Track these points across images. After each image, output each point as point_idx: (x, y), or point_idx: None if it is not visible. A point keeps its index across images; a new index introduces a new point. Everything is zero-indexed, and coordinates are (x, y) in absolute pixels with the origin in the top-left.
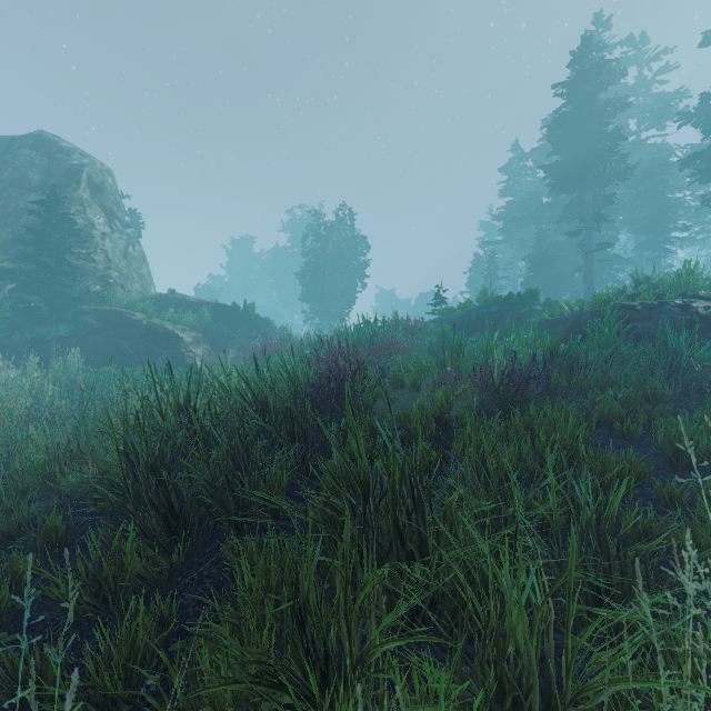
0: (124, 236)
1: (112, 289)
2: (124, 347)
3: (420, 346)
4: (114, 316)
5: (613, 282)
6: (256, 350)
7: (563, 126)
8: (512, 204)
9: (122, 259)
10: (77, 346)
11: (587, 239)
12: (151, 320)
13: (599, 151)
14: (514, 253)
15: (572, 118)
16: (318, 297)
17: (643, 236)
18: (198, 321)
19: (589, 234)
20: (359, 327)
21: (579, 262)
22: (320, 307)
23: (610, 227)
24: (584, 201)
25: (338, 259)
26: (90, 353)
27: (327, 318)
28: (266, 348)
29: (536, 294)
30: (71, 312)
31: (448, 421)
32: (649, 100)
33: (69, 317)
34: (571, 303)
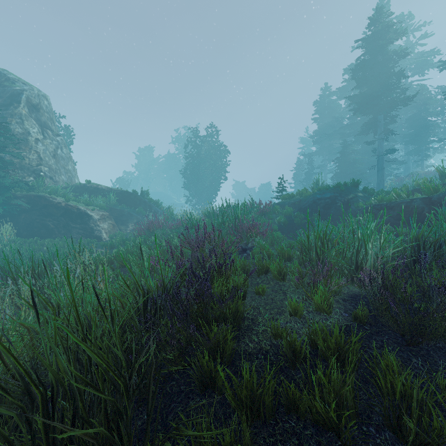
0: (55, 141)
1: (40, 179)
2: (47, 222)
3: (271, 224)
4: (40, 199)
5: (417, 175)
6: (145, 225)
7: (364, 68)
8: (323, 125)
9: (52, 158)
10: (9, 222)
11: (379, 146)
12: (68, 202)
13: (388, 86)
14: (324, 158)
15: (369, 63)
16: (194, 186)
17: (410, 146)
18: (106, 203)
19: (381, 143)
20: (223, 208)
21: (369, 163)
22: (196, 192)
23: (390, 139)
24: (378, 120)
25: (208, 160)
26: (21, 228)
27: (200, 200)
28: (150, 225)
29: (358, 184)
30: (3, 197)
31: (348, 353)
32: (413, 57)
33: (1, 200)
34: (399, 191)
